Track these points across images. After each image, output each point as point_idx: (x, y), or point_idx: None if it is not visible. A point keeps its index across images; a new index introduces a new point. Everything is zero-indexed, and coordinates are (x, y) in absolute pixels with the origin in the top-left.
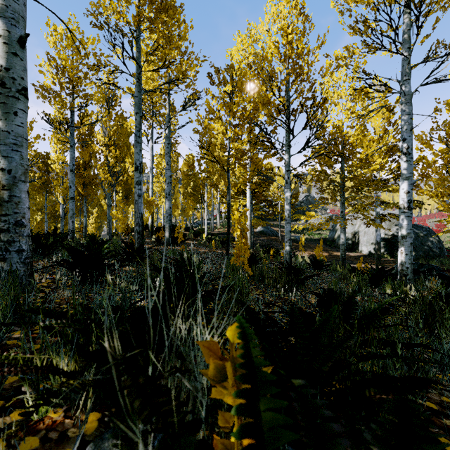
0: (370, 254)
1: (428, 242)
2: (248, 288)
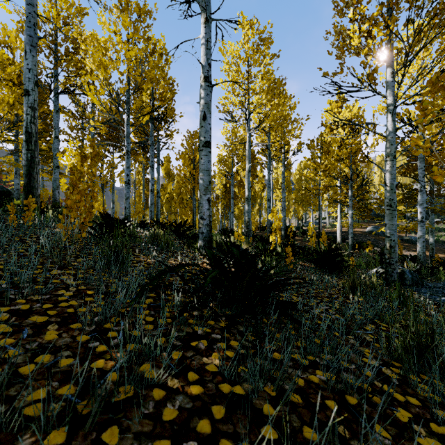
0: None
1: None
2: None
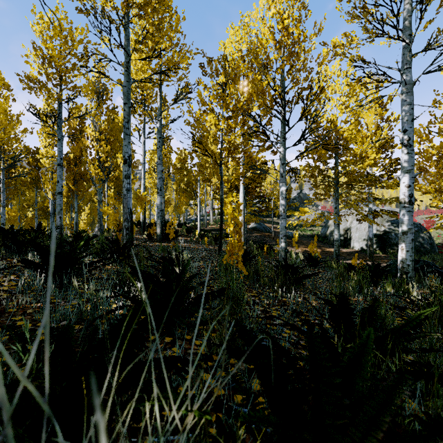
0: (362, 250)
1: (419, 238)
2: (242, 289)
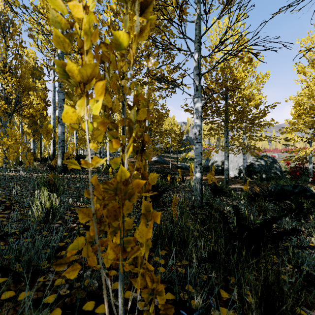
0: (235, 177)
1: (274, 168)
2: None
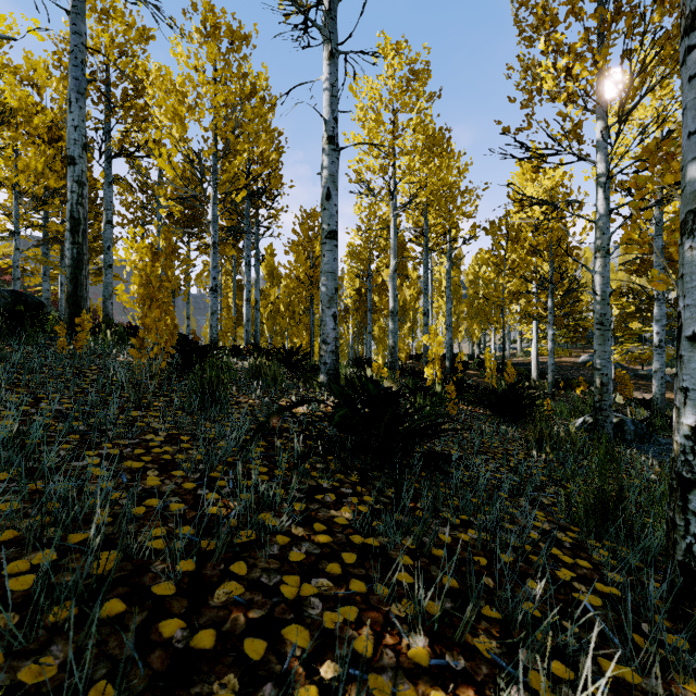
0: None
1: None
2: None
